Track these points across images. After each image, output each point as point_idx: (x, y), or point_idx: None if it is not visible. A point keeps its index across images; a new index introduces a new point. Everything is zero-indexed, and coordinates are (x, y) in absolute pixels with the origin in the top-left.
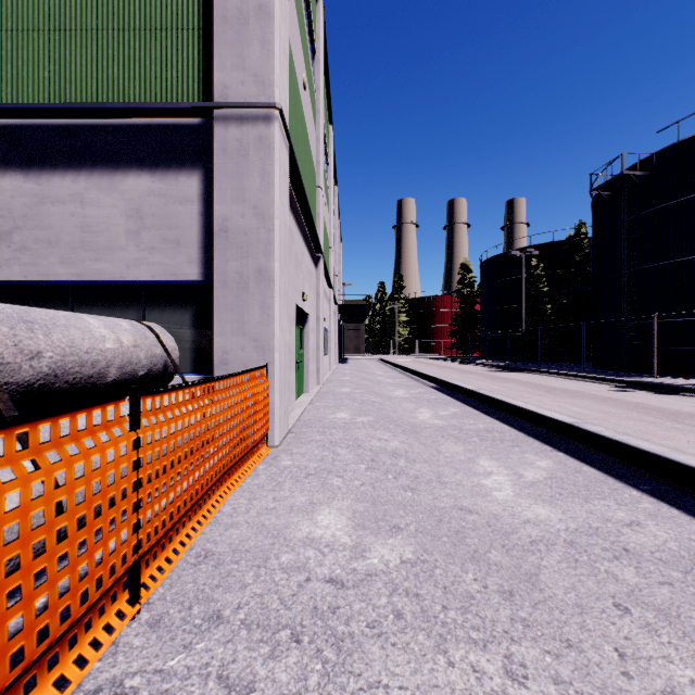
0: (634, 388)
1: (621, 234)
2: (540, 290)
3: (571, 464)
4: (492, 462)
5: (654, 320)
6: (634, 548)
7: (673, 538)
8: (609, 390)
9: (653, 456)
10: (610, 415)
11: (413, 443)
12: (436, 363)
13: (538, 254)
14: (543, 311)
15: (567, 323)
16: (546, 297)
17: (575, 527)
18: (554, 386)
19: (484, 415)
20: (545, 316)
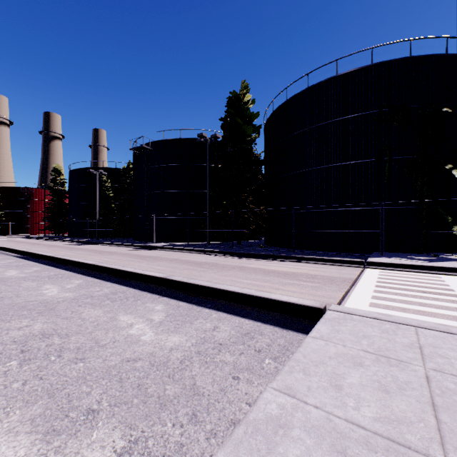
0: (142, 248)
1: (144, 174)
2: (109, 195)
3: (91, 280)
4: (52, 286)
5: (154, 217)
6: (95, 295)
7: (110, 290)
8: (131, 250)
9: (115, 269)
10: (120, 260)
11: (1, 286)
12: (29, 241)
13: (108, 173)
14: (111, 207)
15: (123, 215)
16: (112, 199)
17: (78, 296)
18: (106, 250)
19: (57, 268)
20: (112, 211)
